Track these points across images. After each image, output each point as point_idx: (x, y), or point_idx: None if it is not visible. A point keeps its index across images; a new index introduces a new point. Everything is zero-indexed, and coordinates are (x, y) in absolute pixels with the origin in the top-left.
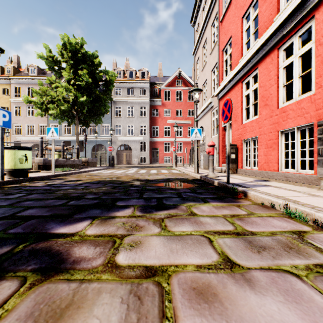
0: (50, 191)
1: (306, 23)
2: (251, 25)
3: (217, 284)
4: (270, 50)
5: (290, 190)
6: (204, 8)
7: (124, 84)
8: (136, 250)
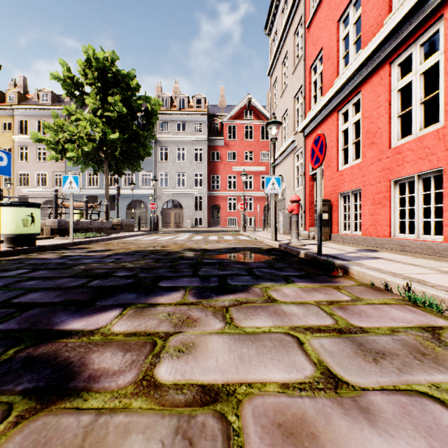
0: (65, 266)
1: (430, 26)
2: (350, 32)
3: (316, 417)
4: (378, 65)
5: (411, 264)
6: (284, 9)
7: (172, 116)
8: (186, 357)
